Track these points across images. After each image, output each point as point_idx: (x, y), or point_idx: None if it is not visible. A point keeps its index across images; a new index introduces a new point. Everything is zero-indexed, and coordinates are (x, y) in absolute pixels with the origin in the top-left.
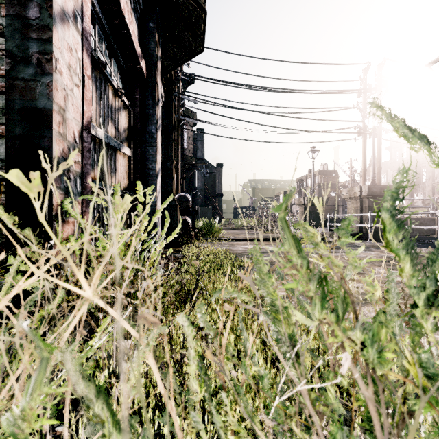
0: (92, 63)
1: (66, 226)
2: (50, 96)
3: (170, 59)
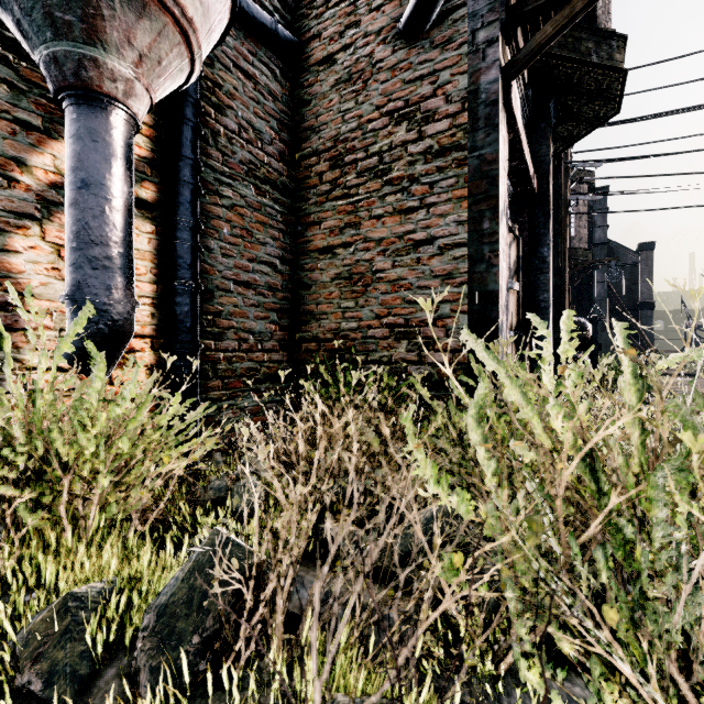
0: None
1: None
2: (497, 281)
3: (561, 140)
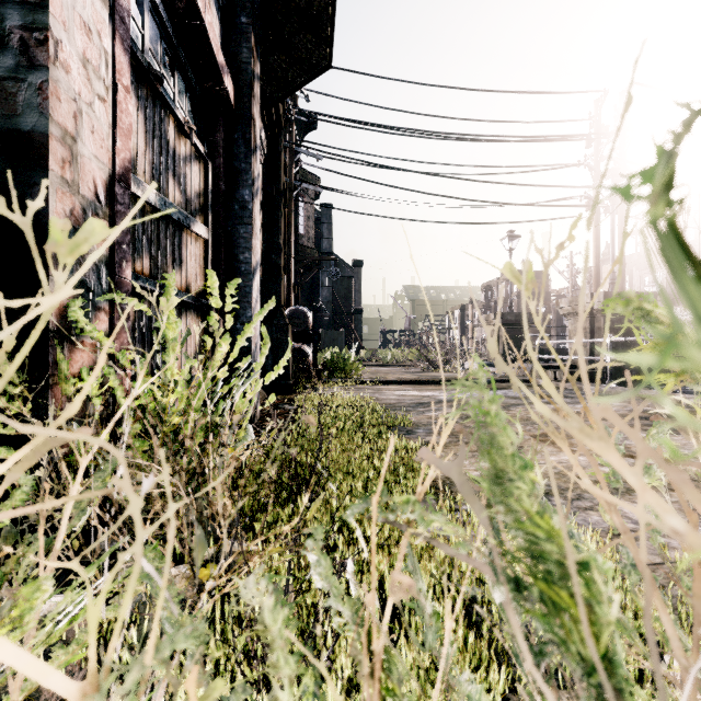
0: (137, 73)
1: (78, 352)
2: (44, 108)
3: (276, 82)
